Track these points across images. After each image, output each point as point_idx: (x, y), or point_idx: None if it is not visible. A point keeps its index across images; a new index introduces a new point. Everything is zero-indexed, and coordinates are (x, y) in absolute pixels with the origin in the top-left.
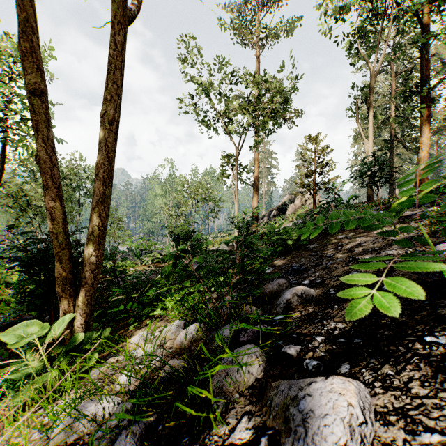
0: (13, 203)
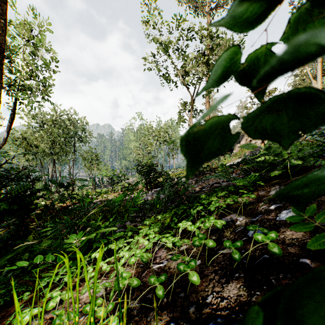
0: (21, 143)
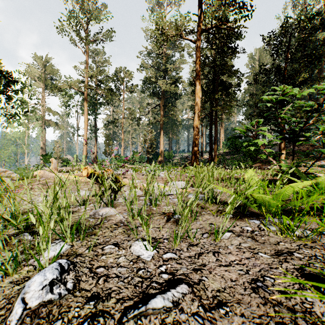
0: None
